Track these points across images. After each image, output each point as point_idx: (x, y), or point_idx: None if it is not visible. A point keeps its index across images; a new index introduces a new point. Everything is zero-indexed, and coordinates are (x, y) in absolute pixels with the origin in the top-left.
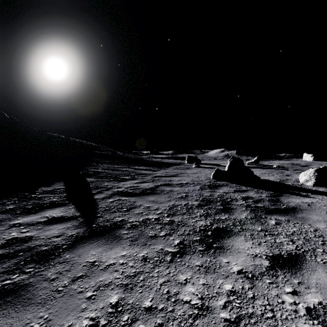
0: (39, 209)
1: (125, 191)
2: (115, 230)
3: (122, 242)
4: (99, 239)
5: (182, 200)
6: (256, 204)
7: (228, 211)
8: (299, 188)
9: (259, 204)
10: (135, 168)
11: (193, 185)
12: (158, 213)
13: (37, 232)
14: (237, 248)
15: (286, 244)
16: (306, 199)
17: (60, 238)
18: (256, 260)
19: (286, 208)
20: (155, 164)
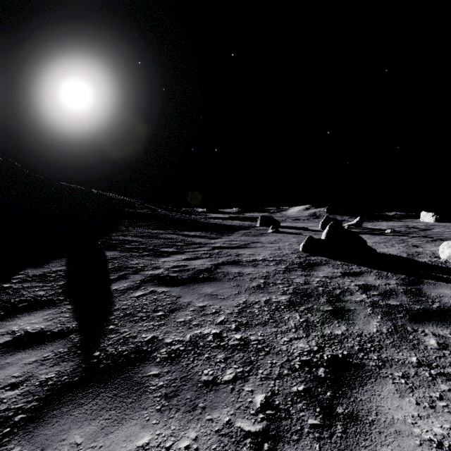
0: (6, 313)
1: (164, 276)
2: (135, 365)
3: (145, 401)
4: (100, 392)
5: (260, 293)
6: (387, 299)
7: (342, 316)
8: (444, 268)
9: (391, 301)
10: (184, 235)
11: (275, 264)
12: (220, 321)
13: None
14: (390, 418)
15: None
16: None
17: (17, 392)
18: None
19: (441, 309)
20: (213, 227)
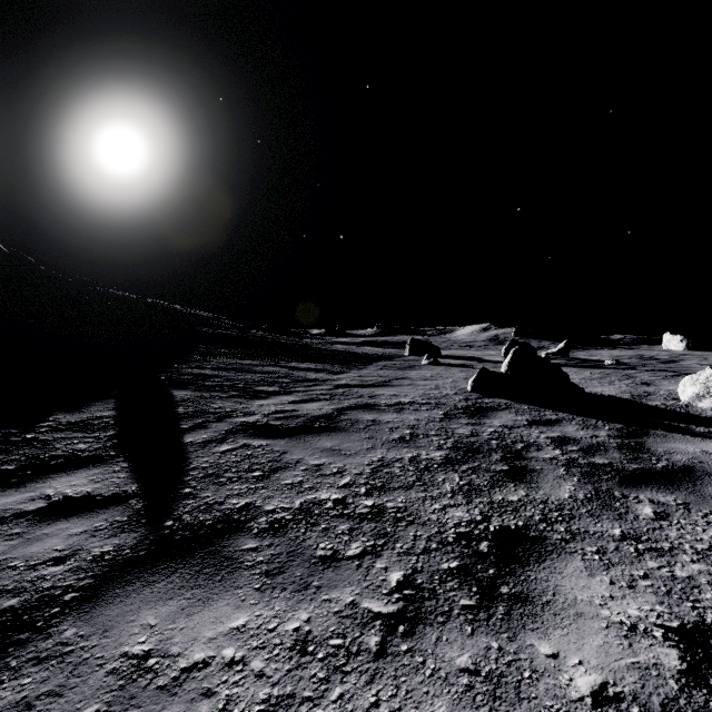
0: (34, 473)
1: (262, 424)
2: (224, 537)
3: (239, 579)
4: (176, 569)
5: (404, 447)
6: (590, 457)
7: (522, 477)
8: (683, 415)
9: (597, 458)
10: (291, 367)
11: (429, 408)
12: (343, 484)
13: (6, 545)
14: (572, 598)
15: (709, 585)
16: (711, 444)
17: (63, 567)
18: (639, 646)
19: (669, 469)
20: (336, 357)
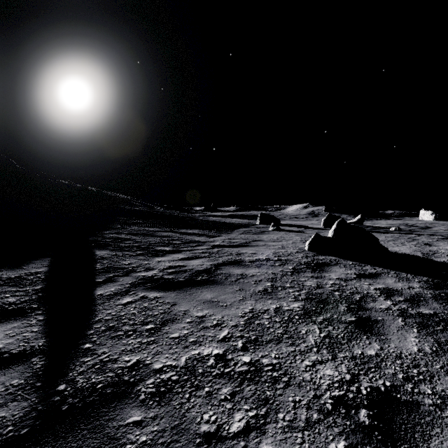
0: None
1: (158, 278)
2: (110, 406)
3: None
4: None
5: (268, 299)
6: (417, 307)
7: (371, 329)
8: None
9: (423, 308)
10: (181, 233)
11: (281, 264)
12: (223, 337)
13: None
14: None
15: None
16: None
17: None
18: None
19: None
20: (212, 225)
